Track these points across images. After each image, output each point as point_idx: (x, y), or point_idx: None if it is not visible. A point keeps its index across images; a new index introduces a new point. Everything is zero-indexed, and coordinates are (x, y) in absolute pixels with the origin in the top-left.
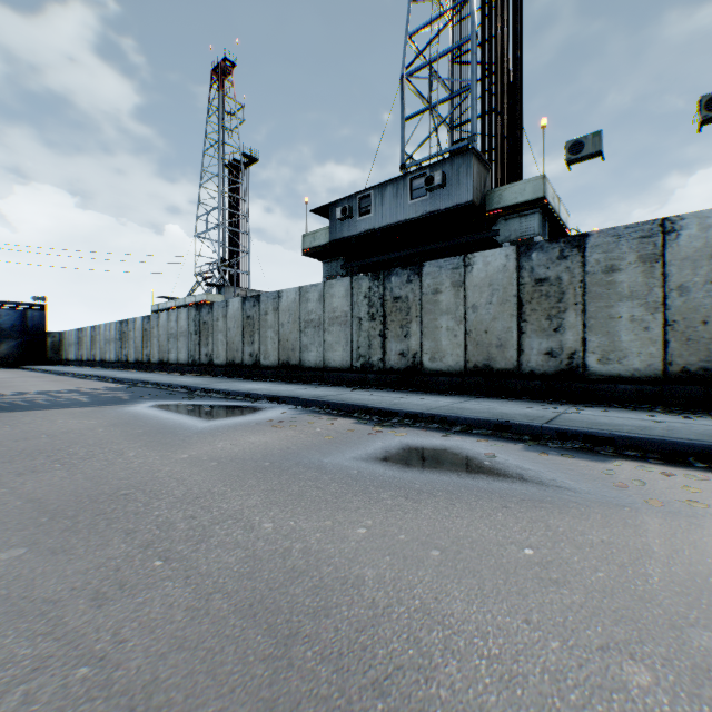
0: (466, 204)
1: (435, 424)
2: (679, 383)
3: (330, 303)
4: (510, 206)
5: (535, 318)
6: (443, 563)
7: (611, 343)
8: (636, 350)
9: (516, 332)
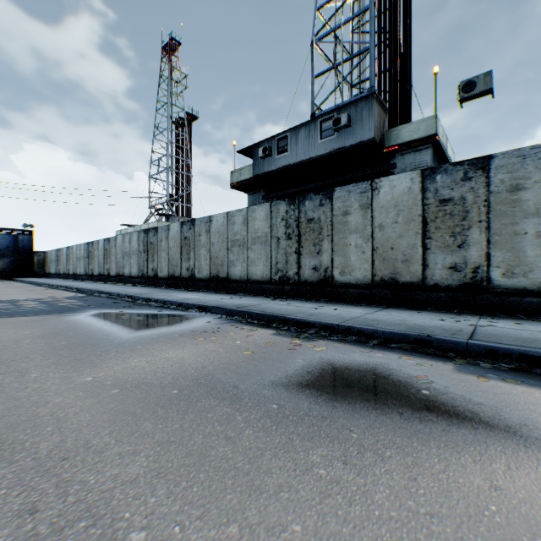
0: (368, 141)
1: (352, 336)
2: None
3: (253, 225)
4: (405, 143)
5: (439, 235)
6: None
7: (516, 257)
8: None
9: (421, 248)
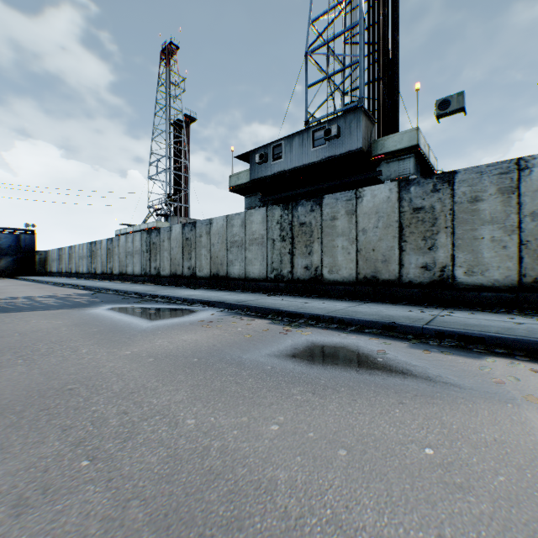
0: (356, 150)
1: (334, 324)
2: (531, 291)
3: (250, 227)
4: (390, 152)
5: (413, 239)
6: (350, 464)
7: (475, 259)
8: (496, 265)
9: (398, 250)
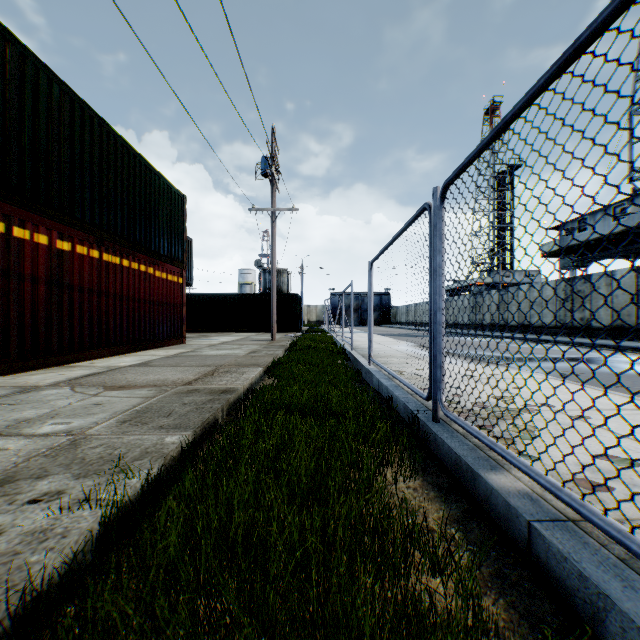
0: None
1: (561, 344)
2: None
3: (544, 293)
4: None
5: None
6: (511, 348)
7: None
8: None
9: (634, 308)
